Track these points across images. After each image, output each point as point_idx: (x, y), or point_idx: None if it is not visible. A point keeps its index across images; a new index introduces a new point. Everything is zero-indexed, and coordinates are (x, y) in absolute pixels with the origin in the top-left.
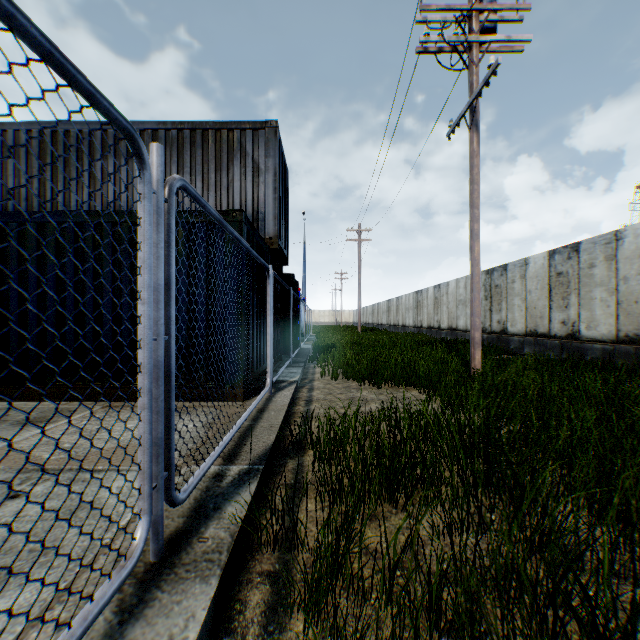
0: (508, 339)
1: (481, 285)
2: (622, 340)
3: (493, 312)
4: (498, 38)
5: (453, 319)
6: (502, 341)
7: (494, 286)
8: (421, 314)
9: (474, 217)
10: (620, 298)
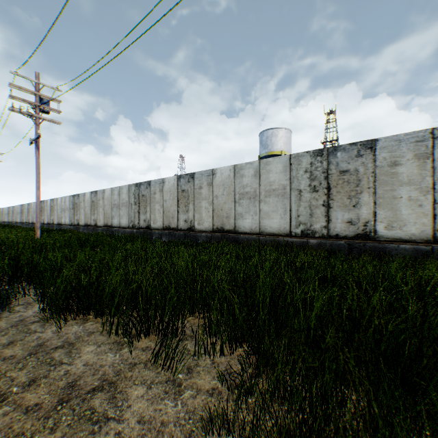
0: (80, 228)
1: (71, 202)
2: (105, 226)
3: (75, 215)
4: (48, 118)
5: (60, 218)
6: (78, 229)
7: (76, 203)
8: (44, 215)
9: (38, 181)
10: (105, 212)
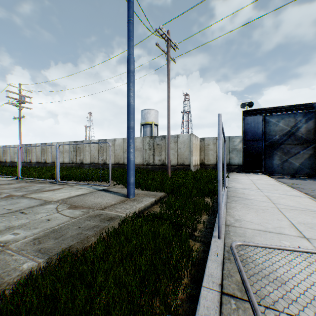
0: (32, 164)
1: (24, 148)
2: (53, 162)
3: (28, 156)
4: (26, 107)
5: (13, 158)
6: (31, 164)
7: (28, 149)
8: None
9: (21, 139)
10: (53, 155)
